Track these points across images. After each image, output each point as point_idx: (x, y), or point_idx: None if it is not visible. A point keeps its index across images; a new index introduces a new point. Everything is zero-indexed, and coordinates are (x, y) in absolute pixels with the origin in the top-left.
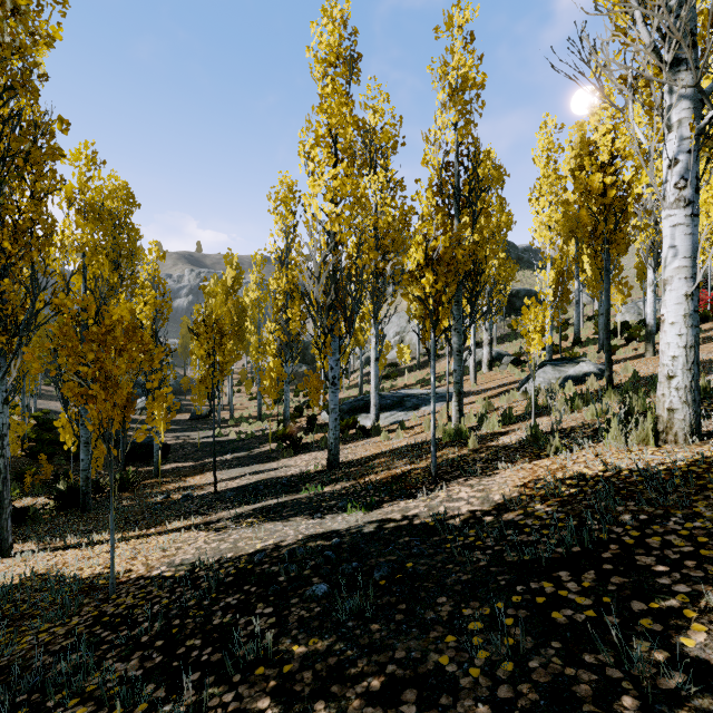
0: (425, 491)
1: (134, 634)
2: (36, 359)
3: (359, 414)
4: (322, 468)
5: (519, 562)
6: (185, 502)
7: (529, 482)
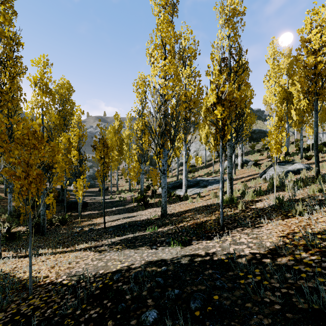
0: (217, 236)
1: None
2: None
3: (177, 189)
4: (158, 217)
5: (311, 310)
6: (89, 233)
7: (288, 234)
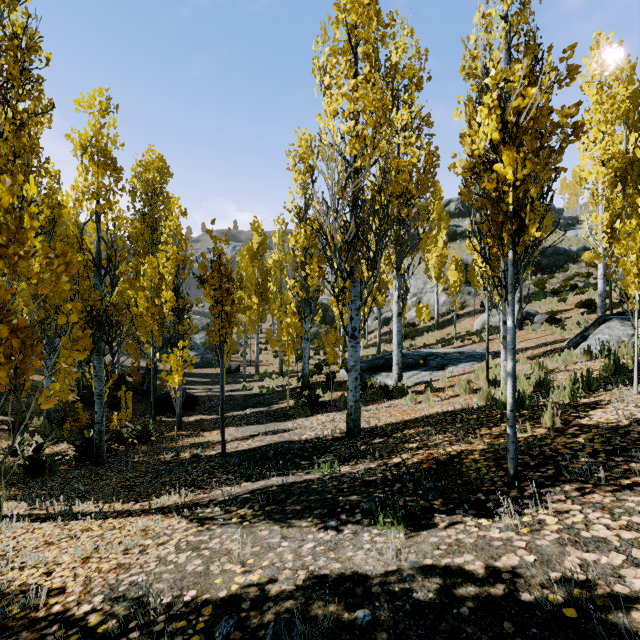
0: (511, 508)
1: None
2: None
3: (379, 373)
4: (340, 434)
5: None
6: (189, 465)
7: None
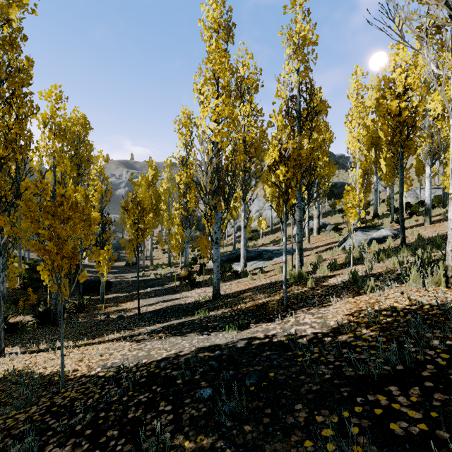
0: (279, 317)
1: (71, 423)
2: (7, 224)
3: (233, 263)
4: (209, 298)
5: (356, 376)
6: (119, 321)
7: (355, 312)
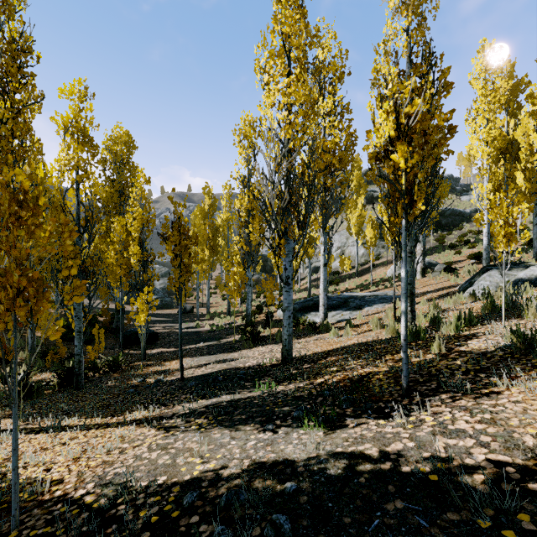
0: (401, 411)
1: None
2: None
3: (309, 313)
4: (276, 362)
5: None
6: (154, 388)
7: None
